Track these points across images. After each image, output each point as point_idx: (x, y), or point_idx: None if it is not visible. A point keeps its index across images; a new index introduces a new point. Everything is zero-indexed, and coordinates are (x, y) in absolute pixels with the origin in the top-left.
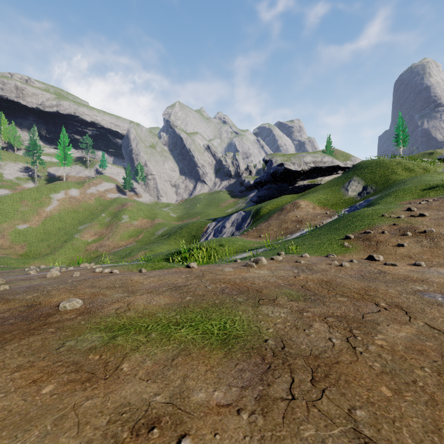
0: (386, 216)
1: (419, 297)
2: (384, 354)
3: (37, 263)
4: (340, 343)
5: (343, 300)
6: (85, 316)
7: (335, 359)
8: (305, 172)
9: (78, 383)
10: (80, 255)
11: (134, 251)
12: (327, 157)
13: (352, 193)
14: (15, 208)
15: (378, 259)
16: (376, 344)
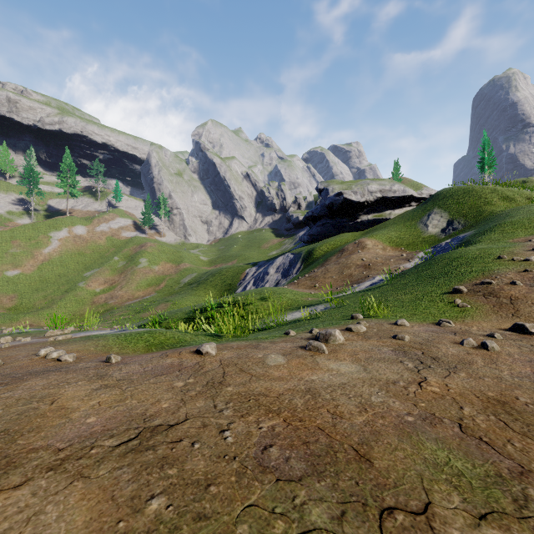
0: (504, 259)
1: None
2: None
3: (28, 319)
4: None
5: None
6: None
7: None
8: (370, 204)
9: None
10: (85, 309)
11: (153, 304)
12: (398, 184)
13: (433, 230)
14: (4, 249)
15: None
16: None
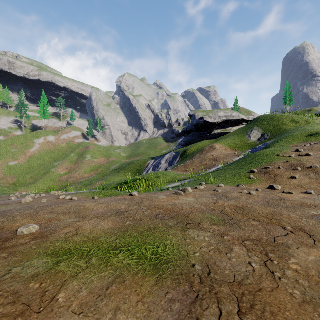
0: (280, 156)
1: (317, 221)
2: (301, 279)
3: (23, 190)
4: (260, 267)
5: (255, 224)
6: (38, 241)
7: (257, 285)
8: (219, 123)
9: (10, 318)
10: (55, 184)
11: (95, 181)
12: (235, 112)
13: (253, 139)
14: (8, 150)
15: (277, 188)
16: (291, 269)
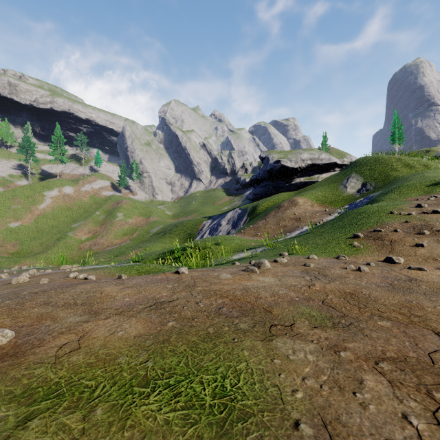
0: (394, 213)
1: None
2: None
3: (28, 262)
4: (428, 428)
5: (386, 326)
6: (4, 364)
7: None
8: (302, 169)
9: None
10: (73, 254)
11: (128, 249)
12: (324, 154)
13: (350, 190)
14: (7, 206)
15: (398, 262)
16: None
